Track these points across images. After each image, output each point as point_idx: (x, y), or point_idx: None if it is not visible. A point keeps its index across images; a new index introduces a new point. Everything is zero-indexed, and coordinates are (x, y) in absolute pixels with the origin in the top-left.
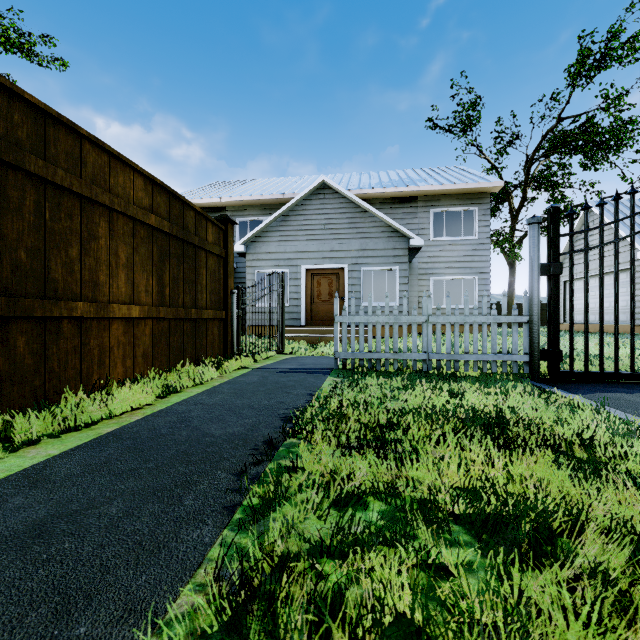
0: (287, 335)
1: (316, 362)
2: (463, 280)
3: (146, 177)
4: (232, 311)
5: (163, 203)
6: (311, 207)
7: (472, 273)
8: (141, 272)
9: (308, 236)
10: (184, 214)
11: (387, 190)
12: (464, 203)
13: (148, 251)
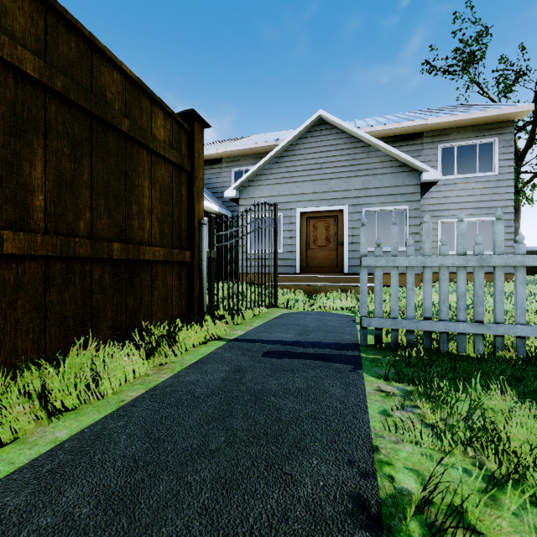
0: (281, 283)
1: (322, 325)
2: (478, 222)
3: None
4: (200, 251)
5: (23, 15)
6: (306, 146)
7: (490, 214)
8: None
9: (303, 177)
10: (94, 68)
11: (388, 127)
12: (480, 135)
13: None
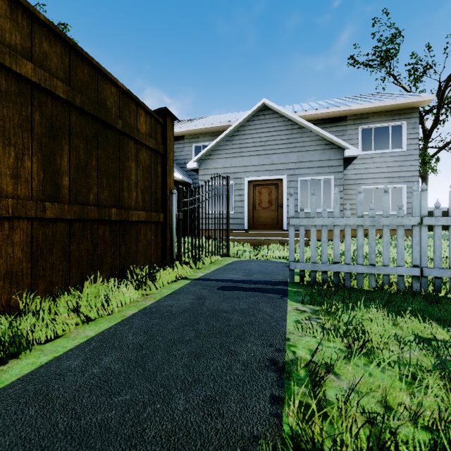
0: (232, 238)
1: (263, 269)
2: (391, 188)
3: (15, 2)
4: (171, 213)
5: (56, 56)
6: (253, 127)
7: (400, 182)
8: (1, 145)
9: (250, 152)
10: (99, 86)
11: (319, 111)
12: (392, 119)
13: (20, 116)
